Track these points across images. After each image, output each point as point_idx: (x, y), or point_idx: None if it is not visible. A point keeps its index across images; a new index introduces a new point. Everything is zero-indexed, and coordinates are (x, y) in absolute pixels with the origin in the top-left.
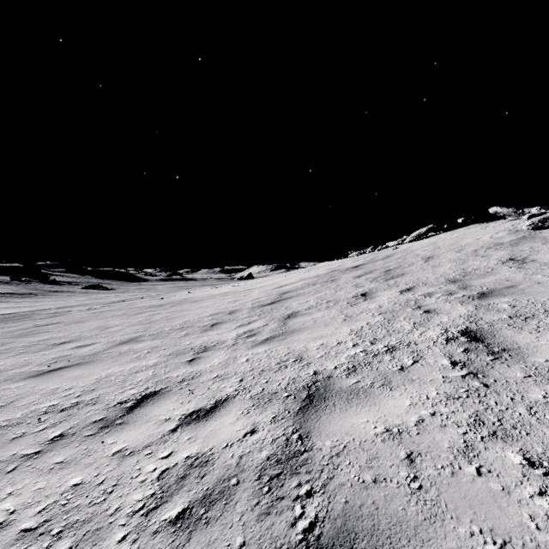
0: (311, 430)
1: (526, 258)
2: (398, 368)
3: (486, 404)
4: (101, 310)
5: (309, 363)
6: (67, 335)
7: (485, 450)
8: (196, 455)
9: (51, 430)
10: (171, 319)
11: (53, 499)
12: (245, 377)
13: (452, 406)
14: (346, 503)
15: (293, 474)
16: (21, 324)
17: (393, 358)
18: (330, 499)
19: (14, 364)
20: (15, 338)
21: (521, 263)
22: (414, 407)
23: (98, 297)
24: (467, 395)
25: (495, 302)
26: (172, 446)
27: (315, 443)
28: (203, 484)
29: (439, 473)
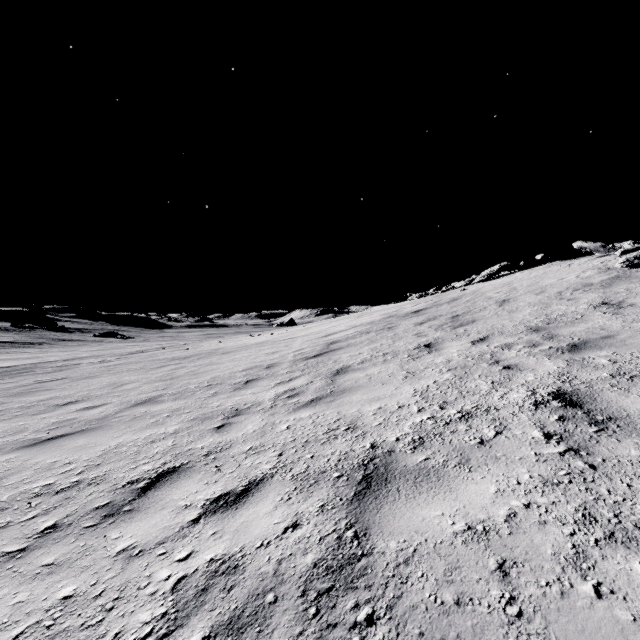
0: (370, 525)
1: (622, 302)
2: (477, 441)
3: (596, 493)
4: (115, 362)
5: (364, 432)
6: (73, 394)
7: (602, 560)
8: (222, 558)
9: (43, 518)
10: (198, 374)
11: (35, 618)
12: (286, 449)
13: (551, 494)
14: (421, 637)
15: (348, 590)
16: (19, 380)
17: (469, 428)
18: (399, 629)
19: (6, 431)
20: (10, 397)
21: (616, 308)
22: (502, 495)
23: (113, 346)
24: (570, 480)
25: (590, 356)
26: (192, 544)
27: (375, 545)
28: (230, 600)
29: (544, 593)
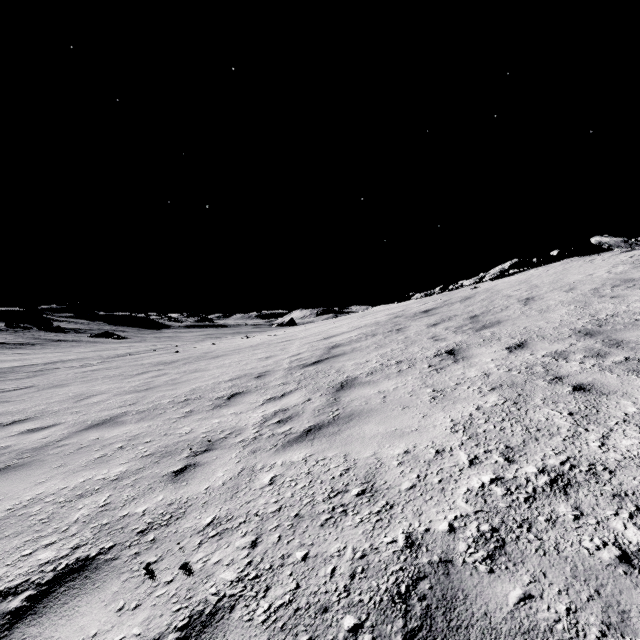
0: None
1: None
2: (614, 554)
3: None
4: (95, 367)
5: (390, 504)
6: (27, 409)
7: None
8: None
9: None
10: (177, 384)
11: None
12: (264, 532)
13: None
14: None
15: None
16: None
17: (580, 514)
18: None
19: None
20: None
21: None
22: None
23: (107, 347)
24: None
25: None
26: None
27: None
28: None
29: None
